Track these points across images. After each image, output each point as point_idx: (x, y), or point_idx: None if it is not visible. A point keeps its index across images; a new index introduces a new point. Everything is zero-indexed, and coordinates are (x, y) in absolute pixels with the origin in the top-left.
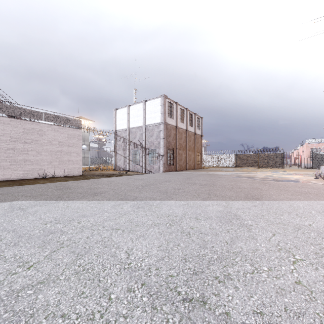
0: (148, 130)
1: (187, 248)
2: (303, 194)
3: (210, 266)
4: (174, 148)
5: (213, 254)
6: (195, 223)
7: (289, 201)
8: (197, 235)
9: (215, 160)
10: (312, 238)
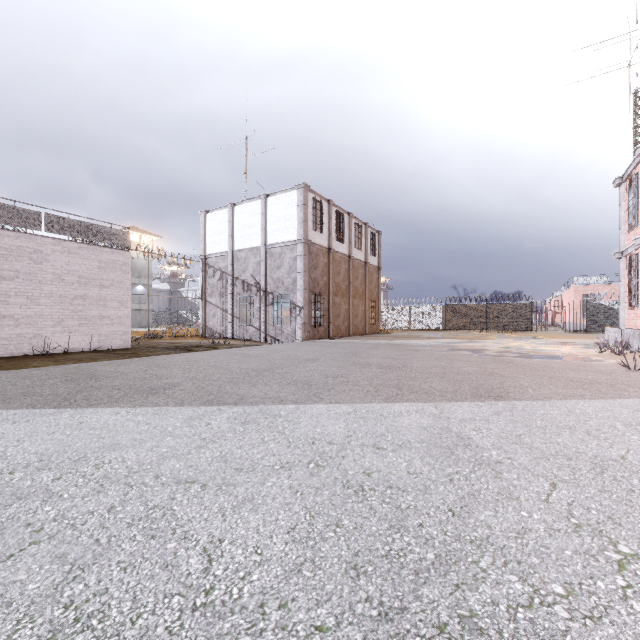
0: (271, 255)
1: (358, 533)
2: (586, 385)
3: (422, 586)
4: (326, 291)
5: (424, 550)
6: (375, 458)
7: (565, 402)
8: (382, 493)
9: (406, 317)
10: (638, 493)
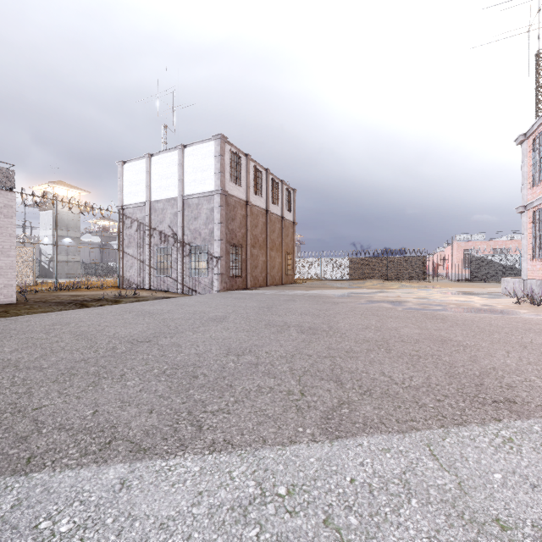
0: (188, 206)
1: None
2: None
3: None
4: (243, 243)
5: None
6: None
7: None
8: None
9: (317, 268)
10: None
